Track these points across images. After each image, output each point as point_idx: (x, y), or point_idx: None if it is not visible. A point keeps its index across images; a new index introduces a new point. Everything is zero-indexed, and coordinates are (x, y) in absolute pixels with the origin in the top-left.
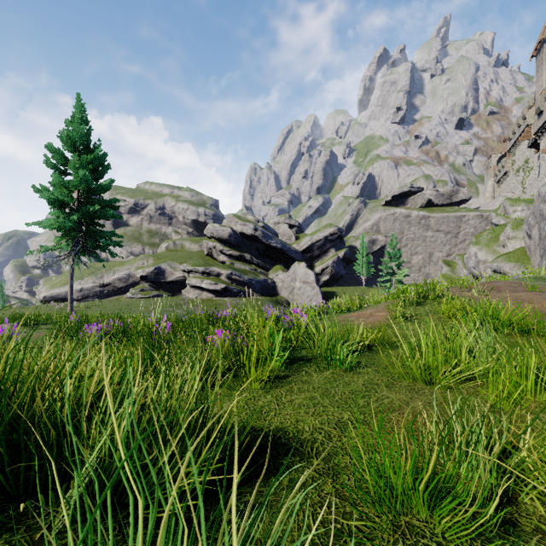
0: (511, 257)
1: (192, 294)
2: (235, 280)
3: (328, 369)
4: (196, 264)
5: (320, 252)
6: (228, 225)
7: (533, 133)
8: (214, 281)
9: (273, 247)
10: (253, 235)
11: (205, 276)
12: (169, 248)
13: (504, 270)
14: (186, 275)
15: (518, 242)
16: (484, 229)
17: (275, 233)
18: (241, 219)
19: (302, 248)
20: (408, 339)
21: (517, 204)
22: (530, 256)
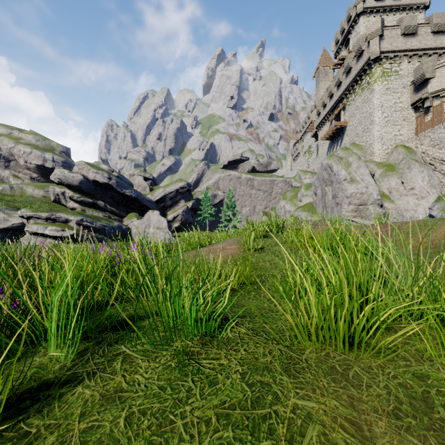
0: (305, 208)
1: (32, 242)
2: (86, 226)
3: (170, 342)
4: (38, 209)
5: (172, 202)
6: (79, 172)
7: (315, 127)
8: (61, 227)
9: (128, 196)
10: (107, 184)
11: (49, 223)
12: (4, 193)
13: (302, 217)
14: (25, 222)
15: (308, 198)
16: (287, 190)
17: (130, 183)
18: (94, 167)
19: (156, 198)
20: (269, 271)
21: (306, 173)
22: (316, 207)
